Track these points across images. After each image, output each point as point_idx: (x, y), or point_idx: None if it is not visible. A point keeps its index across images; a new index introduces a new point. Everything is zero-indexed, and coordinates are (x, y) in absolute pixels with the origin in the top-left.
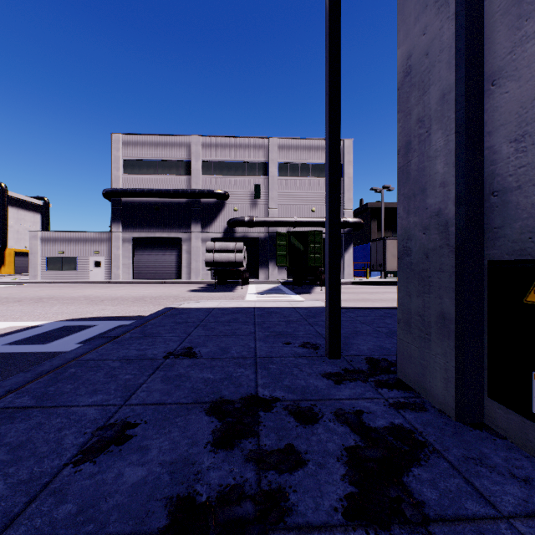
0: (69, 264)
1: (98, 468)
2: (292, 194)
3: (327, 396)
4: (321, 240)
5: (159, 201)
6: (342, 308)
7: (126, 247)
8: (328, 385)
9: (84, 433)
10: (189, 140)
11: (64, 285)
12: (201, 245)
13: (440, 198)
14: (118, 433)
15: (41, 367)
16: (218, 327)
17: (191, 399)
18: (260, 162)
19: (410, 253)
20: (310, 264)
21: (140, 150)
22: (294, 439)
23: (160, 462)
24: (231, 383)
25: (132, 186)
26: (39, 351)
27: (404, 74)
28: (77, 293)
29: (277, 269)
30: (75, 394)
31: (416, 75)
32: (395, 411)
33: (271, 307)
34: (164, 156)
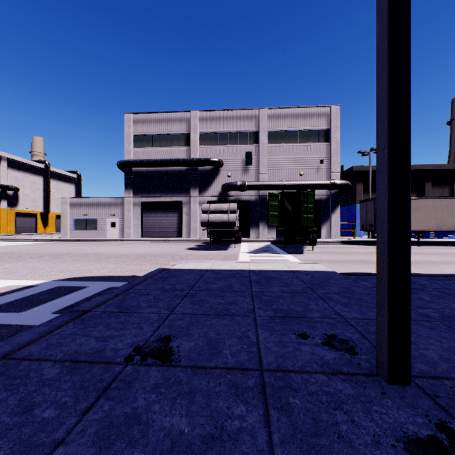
0: (91, 225)
1: None
2: (280, 159)
3: None
4: (314, 200)
5: (163, 170)
6: (349, 273)
7: (136, 209)
8: None
9: None
10: (188, 115)
11: (86, 242)
12: (199, 207)
13: None
14: None
15: None
16: (209, 299)
17: None
18: (251, 131)
19: None
20: (303, 224)
21: (147, 127)
22: None
23: None
24: None
25: (141, 158)
26: (6, 323)
27: None
28: (91, 250)
29: (266, 229)
30: None
31: None
32: None
33: (267, 270)
34: (167, 131)
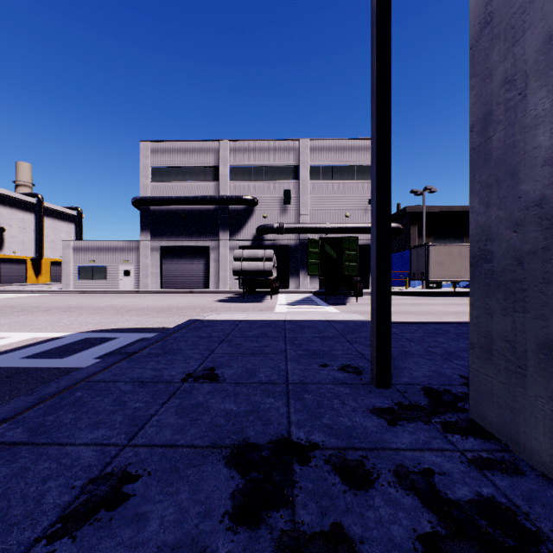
0: (100, 273)
1: (76, 549)
2: (324, 198)
3: (380, 444)
4: (357, 247)
5: (187, 209)
6: None
7: (154, 255)
8: (381, 427)
9: (71, 487)
10: (217, 145)
11: (94, 294)
12: (229, 253)
13: (543, 181)
14: (112, 489)
15: (46, 389)
16: (245, 343)
17: (207, 441)
18: (290, 166)
19: (491, 258)
20: (345, 273)
21: (167, 157)
22: (343, 514)
23: (159, 545)
24: (257, 418)
25: (160, 194)
26: (55, 366)
27: (480, 26)
28: (105, 303)
29: (308, 278)
30: (74, 428)
31: (501, 22)
32: (479, 473)
33: (303, 320)
34: (192, 163)
